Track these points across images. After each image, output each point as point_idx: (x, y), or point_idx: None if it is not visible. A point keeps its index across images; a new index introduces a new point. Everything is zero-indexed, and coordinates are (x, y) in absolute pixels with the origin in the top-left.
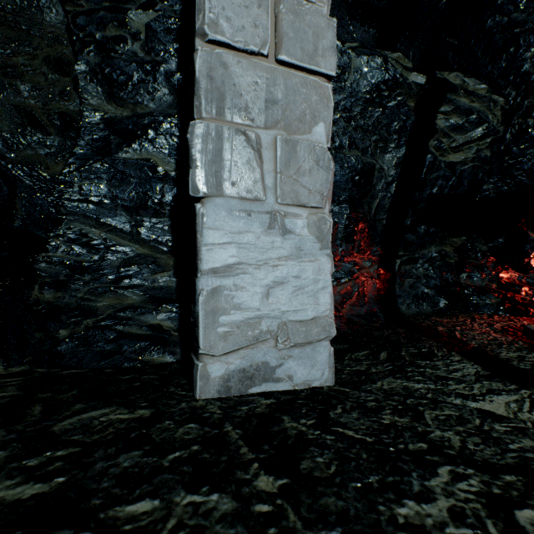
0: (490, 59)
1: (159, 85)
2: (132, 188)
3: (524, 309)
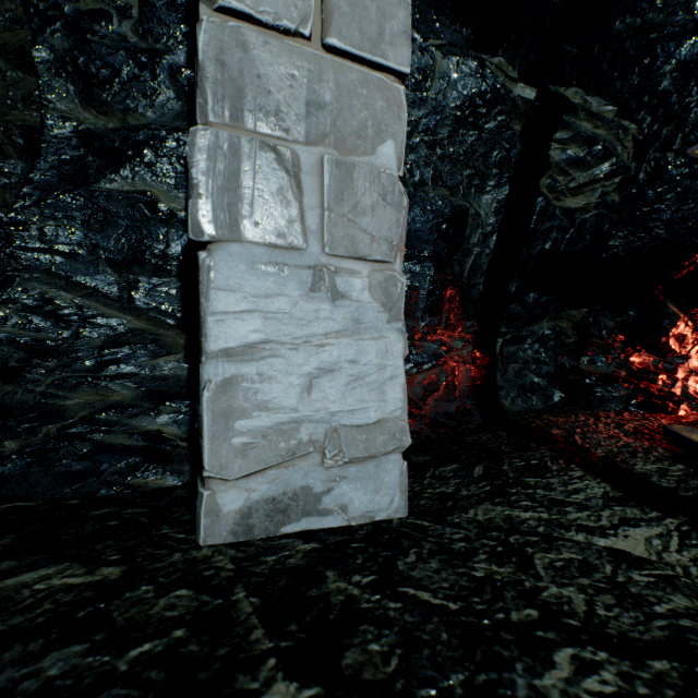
0: (618, 74)
1: (161, 85)
2: (120, 234)
3: (661, 403)
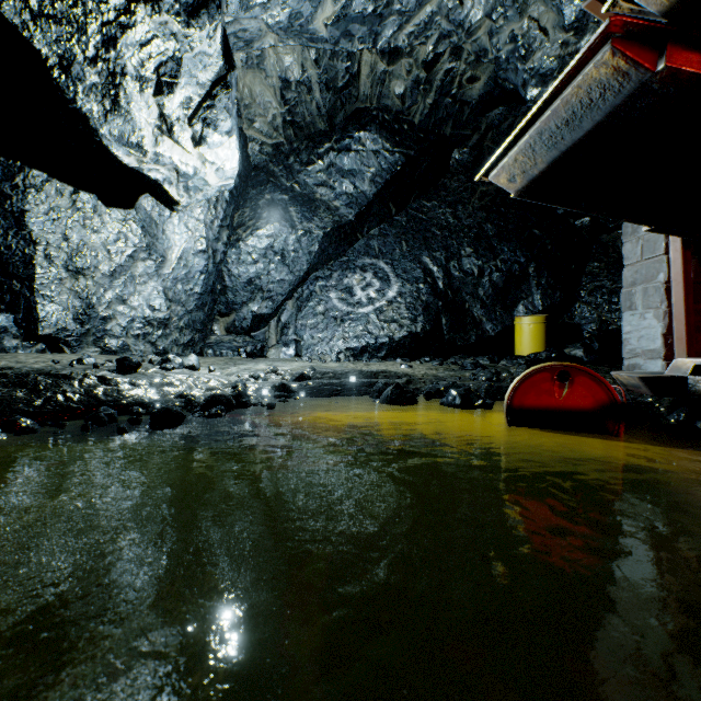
0: None
1: None
2: None
3: None
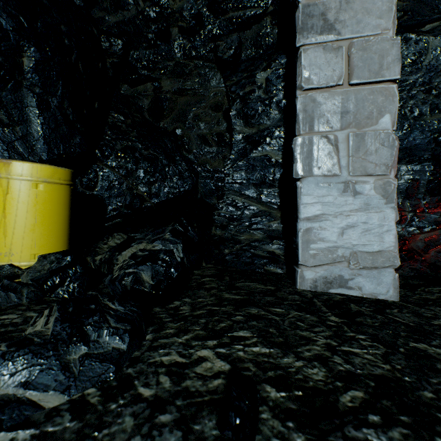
0: None
1: (272, 110)
2: (257, 173)
3: None
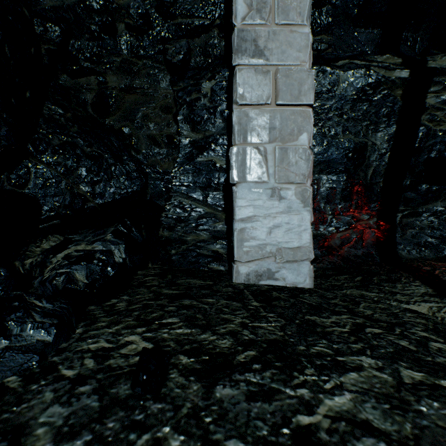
0: None
1: (217, 119)
2: (203, 177)
3: None
